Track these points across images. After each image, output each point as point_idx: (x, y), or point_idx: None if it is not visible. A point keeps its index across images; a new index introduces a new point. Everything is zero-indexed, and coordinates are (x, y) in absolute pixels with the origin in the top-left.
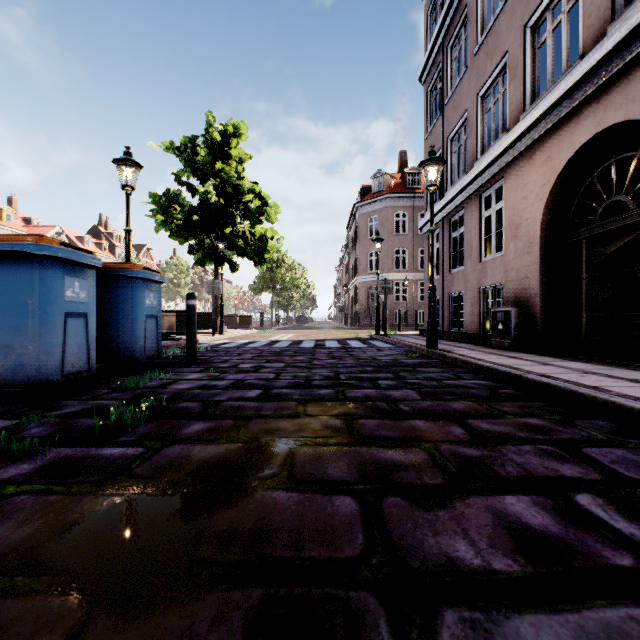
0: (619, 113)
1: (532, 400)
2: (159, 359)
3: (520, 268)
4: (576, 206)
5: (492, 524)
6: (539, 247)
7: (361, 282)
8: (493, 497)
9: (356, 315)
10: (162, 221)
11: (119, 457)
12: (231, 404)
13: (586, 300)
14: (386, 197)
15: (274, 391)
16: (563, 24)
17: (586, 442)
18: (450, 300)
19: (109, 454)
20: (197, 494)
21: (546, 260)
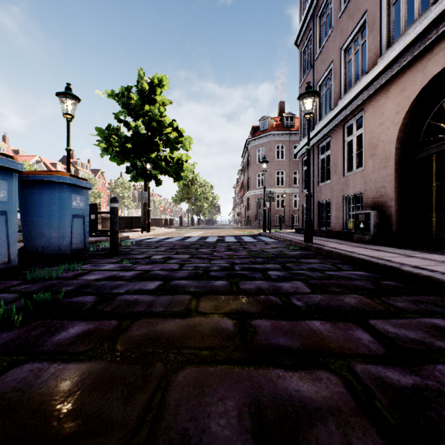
0: None
1: (419, 293)
2: (90, 251)
3: (377, 179)
4: (426, 128)
5: None
6: (394, 162)
7: (252, 195)
8: None
9: (248, 218)
10: (104, 148)
11: None
12: (126, 298)
13: (436, 203)
14: (270, 134)
15: (173, 282)
16: None
17: None
18: (319, 206)
19: None
20: None
21: (400, 172)
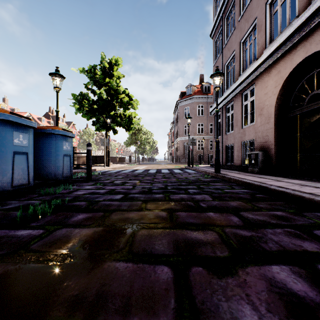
0: (318, 45)
1: (275, 200)
2: (72, 178)
3: (263, 131)
4: (294, 97)
5: (267, 290)
6: (274, 119)
7: (180, 140)
8: (264, 267)
9: (178, 157)
10: (78, 108)
11: (26, 236)
12: (104, 203)
13: (299, 147)
14: (193, 97)
15: (130, 195)
16: (287, 1)
17: (314, 226)
18: (226, 148)
19: (20, 234)
20: (65, 264)
21: (277, 126)
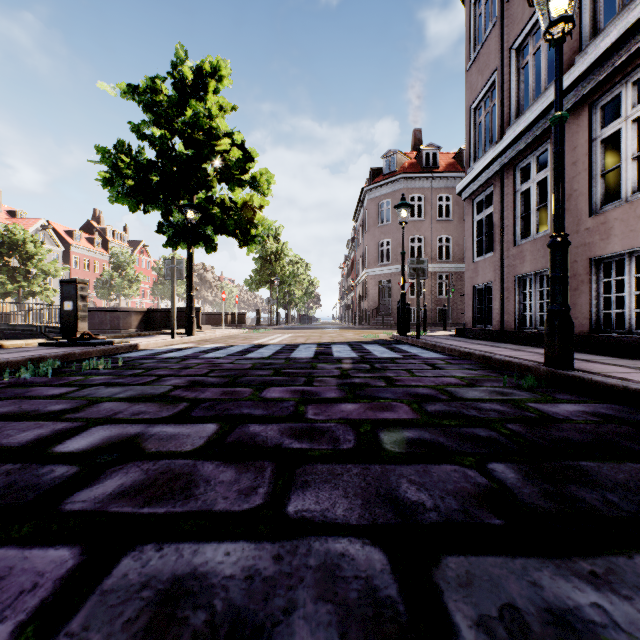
0: None
1: None
2: None
3: None
4: None
5: None
6: None
7: (370, 276)
8: None
9: (364, 313)
10: (104, 178)
11: None
12: None
13: None
14: (400, 178)
15: None
16: None
17: None
18: (516, 285)
19: None
20: None
21: None
